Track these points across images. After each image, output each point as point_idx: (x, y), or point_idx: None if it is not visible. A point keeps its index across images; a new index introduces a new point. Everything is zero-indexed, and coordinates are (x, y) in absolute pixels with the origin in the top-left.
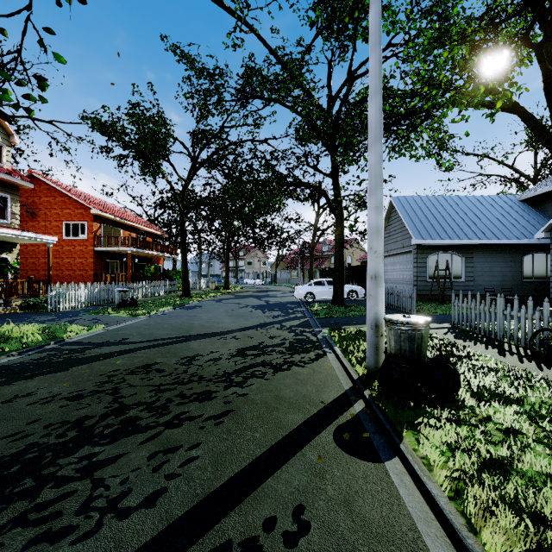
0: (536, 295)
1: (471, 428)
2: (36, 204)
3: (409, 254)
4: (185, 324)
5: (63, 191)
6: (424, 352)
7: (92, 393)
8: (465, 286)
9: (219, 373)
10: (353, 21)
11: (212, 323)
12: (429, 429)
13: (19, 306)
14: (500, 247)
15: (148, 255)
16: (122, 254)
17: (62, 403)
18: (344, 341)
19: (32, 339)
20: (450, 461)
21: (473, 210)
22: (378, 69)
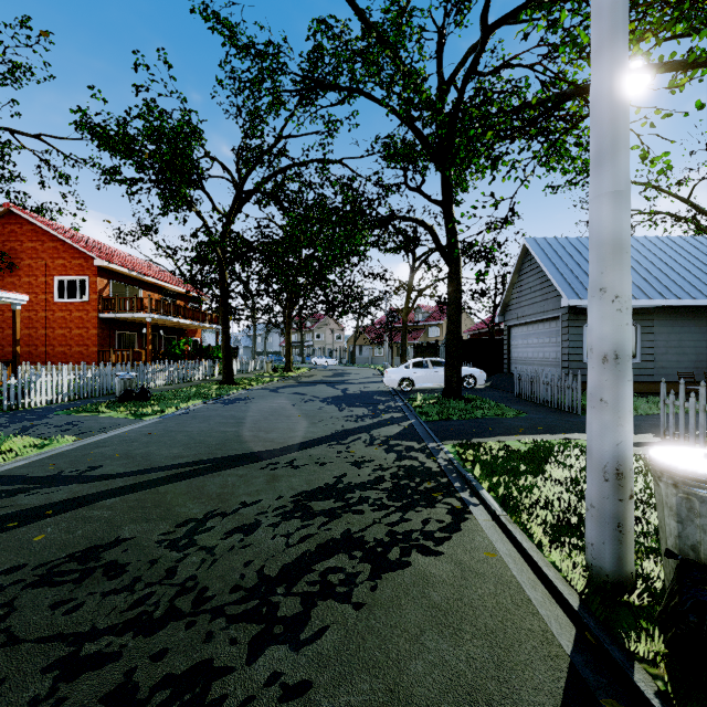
0: None
1: None
2: (17, 252)
3: (554, 322)
4: (213, 434)
5: (54, 234)
6: None
7: None
8: (641, 369)
9: (247, 578)
10: None
11: (257, 430)
12: None
13: None
14: (694, 311)
15: (179, 325)
16: (140, 324)
17: None
18: (495, 477)
19: None
20: None
21: (648, 256)
22: None
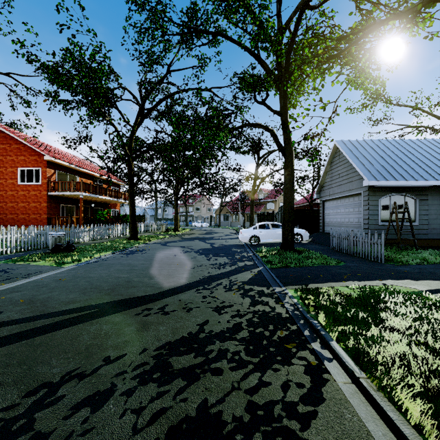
0: None
1: None
2: None
3: (357, 197)
4: (108, 279)
5: (17, 139)
6: None
7: None
8: (419, 230)
9: None
10: None
11: (144, 276)
12: None
13: None
14: None
15: (104, 201)
16: (78, 199)
17: None
18: (340, 326)
19: None
20: None
21: (421, 152)
22: None
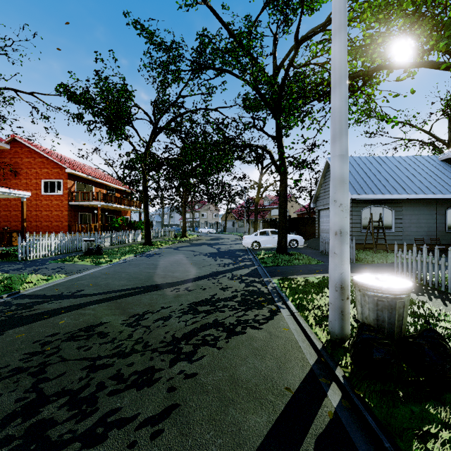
0: None
1: None
2: (18, 164)
3: None
4: (142, 273)
5: (41, 153)
6: (406, 323)
7: (12, 373)
8: (395, 236)
9: (167, 338)
10: None
11: (167, 271)
12: None
13: None
14: (426, 202)
15: (117, 208)
16: (93, 208)
17: None
18: (296, 295)
19: None
20: None
21: (401, 168)
22: (343, 1)
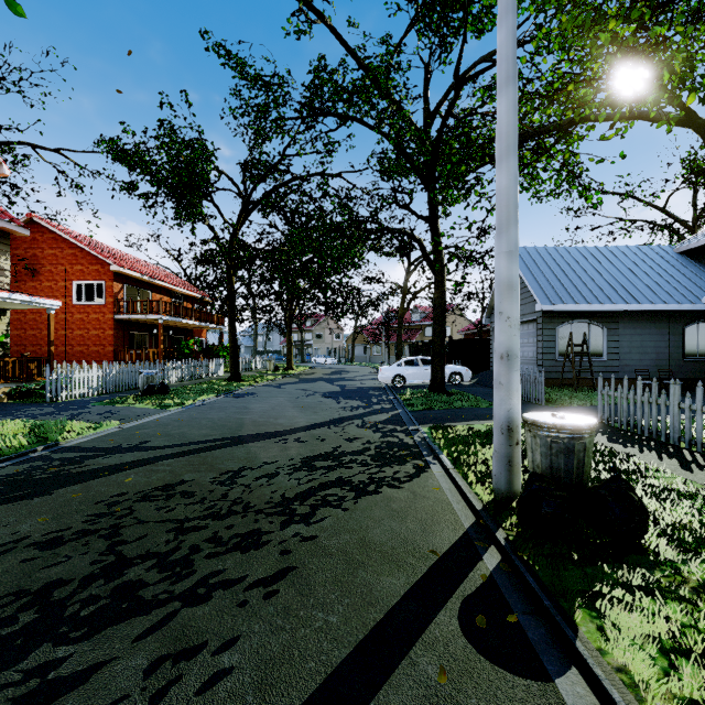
0: (702, 379)
1: (686, 607)
2: (38, 259)
3: (531, 324)
4: (231, 420)
5: (73, 242)
6: (588, 471)
7: (78, 535)
8: (607, 367)
9: (274, 498)
10: (460, 6)
11: (268, 417)
12: (618, 610)
13: (7, 394)
14: (654, 315)
15: (186, 326)
16: (151, 325)
17: (27, 554)
18: (453, 447)
19: (12, 443)
20: (673, 681)
21: (617, 265)
22: (511, 46)
